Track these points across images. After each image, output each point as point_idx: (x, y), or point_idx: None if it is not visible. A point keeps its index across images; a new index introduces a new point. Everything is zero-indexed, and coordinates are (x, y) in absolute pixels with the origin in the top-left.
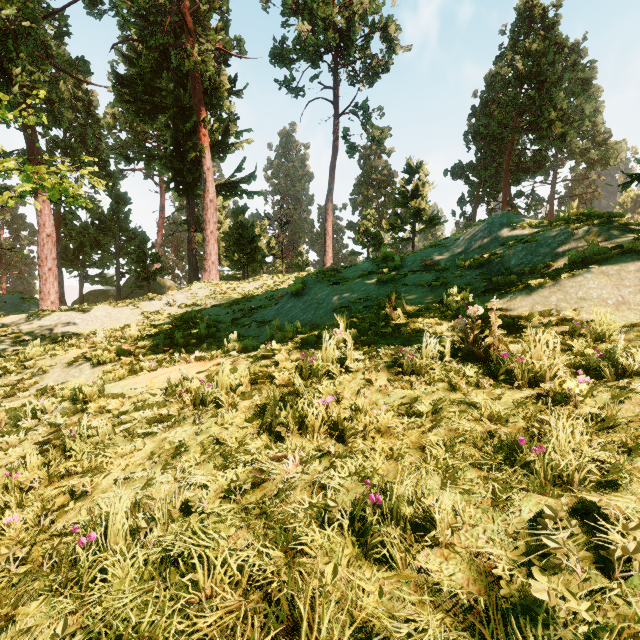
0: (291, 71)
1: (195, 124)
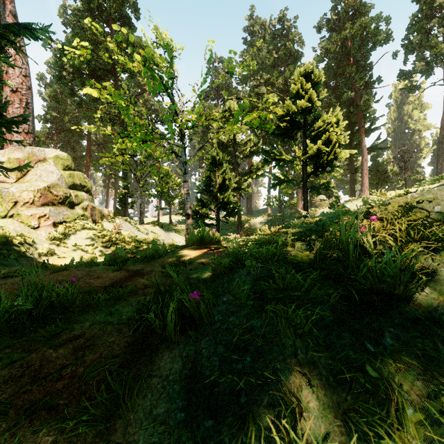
0: (411, 83)
1: (358, 129)
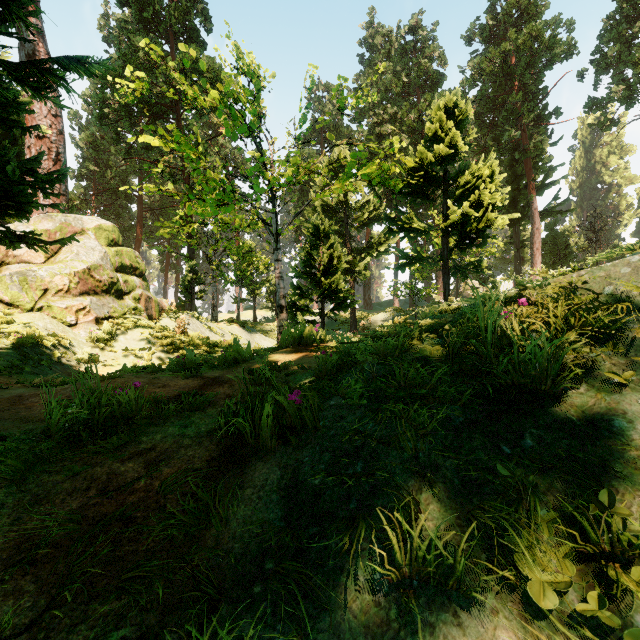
0: (605, 116)
1: (526, 184)
